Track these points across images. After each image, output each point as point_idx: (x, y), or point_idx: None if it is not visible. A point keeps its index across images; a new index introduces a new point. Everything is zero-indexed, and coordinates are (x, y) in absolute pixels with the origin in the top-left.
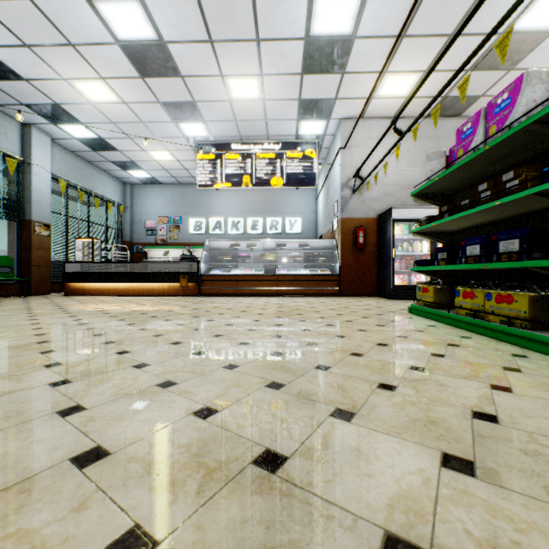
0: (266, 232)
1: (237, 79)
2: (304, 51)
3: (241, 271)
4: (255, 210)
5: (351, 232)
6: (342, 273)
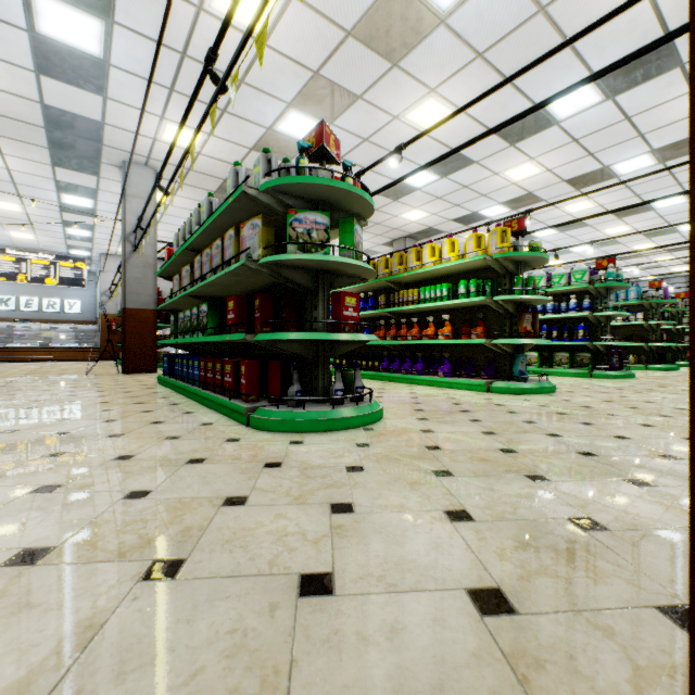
0: (43, 310)
1: (17, 233)
2: (66, 235)
3: (18, 345)
4: (30, 290)
5: (109, 322)
6: (102, 346)
